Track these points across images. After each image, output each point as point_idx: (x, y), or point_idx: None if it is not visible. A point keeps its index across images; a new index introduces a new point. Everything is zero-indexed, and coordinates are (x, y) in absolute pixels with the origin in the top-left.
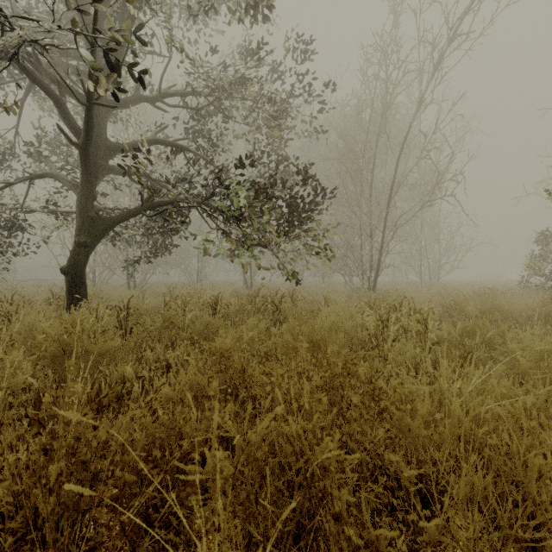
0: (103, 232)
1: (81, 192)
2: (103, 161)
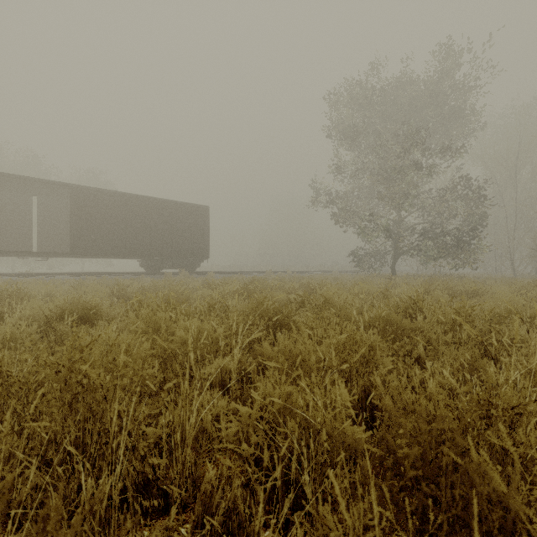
0: (399, 256)
1: (394, 246)
2: (400, 236)
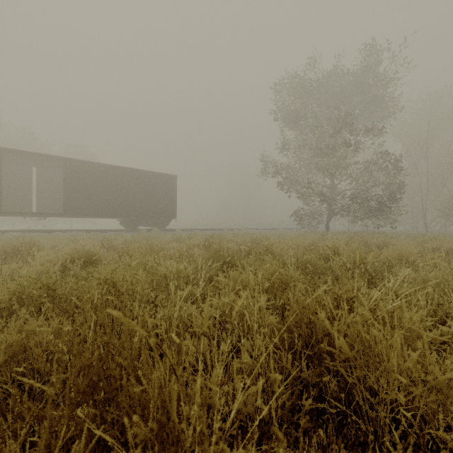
0: (332, 216)
1: (328, 208)
2: (333, 200)
